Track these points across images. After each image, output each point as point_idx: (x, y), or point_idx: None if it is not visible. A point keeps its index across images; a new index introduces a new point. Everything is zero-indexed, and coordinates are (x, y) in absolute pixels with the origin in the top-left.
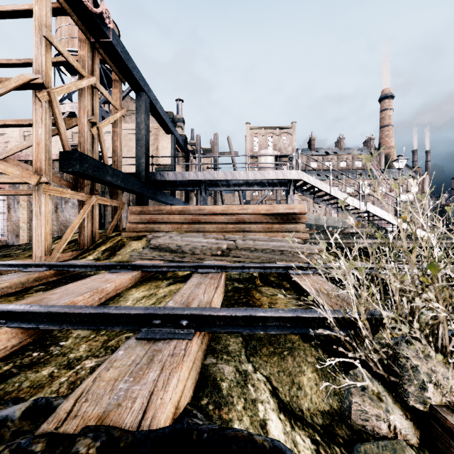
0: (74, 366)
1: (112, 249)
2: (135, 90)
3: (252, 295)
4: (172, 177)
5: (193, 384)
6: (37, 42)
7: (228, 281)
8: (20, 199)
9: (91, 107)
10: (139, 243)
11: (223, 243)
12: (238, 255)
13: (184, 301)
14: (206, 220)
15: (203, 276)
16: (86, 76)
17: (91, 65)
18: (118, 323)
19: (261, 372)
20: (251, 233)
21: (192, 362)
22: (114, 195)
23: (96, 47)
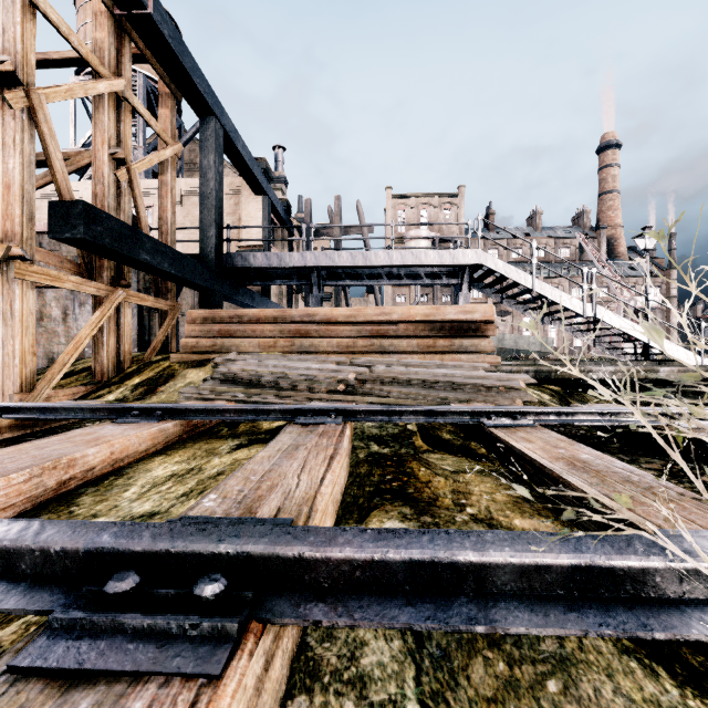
0: None
1: (151, 382)
2: (199, 112)
3: (410, 472)
4: (262, 262)
5: None
6: None
7: (357, 442)
8: None
9: (115, 132)
10: (200, 372)
11: (348, 371)
12: (377, 391)
13: (246, 493)
14: (318, 332)
15: (305, 430)
16: (105, 77)
17: (115, 59)
18: (5, 582)
19: None
20: (398, 354)
21: None
22: (162, 291)
23: (125, 28)
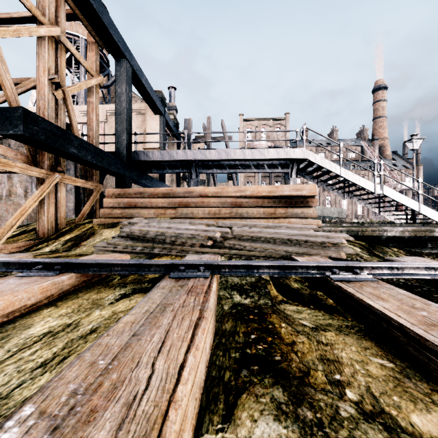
0: None
1: (78, 238)
2: (115, 56)
3: (273, 329)
4: (158, 157)
5: None
6: None
7: (222, 291)
8: None
9: (54, 65)
10: (112, 231)
11: (215, 231)
12: (236, 246)
13: (76, 401)
14: (195, 204)
15: (177, 285)
16: (45, 24)
17: (54, 13)
18: None
19: None
20: (250, 219)
21: None
22: (89, 176)
23: None
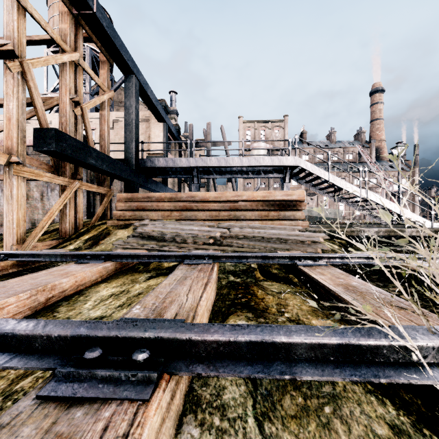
0: None
1: (96, 238)
2: (124, 72)
3: (252, 293)
4: (163, 164)
5: None
6: (8, 6)
7: (221, 274)
8: None
9: (74, 85)
10: (125, 232)
11: (215, 231)
12: (233, 243)
13: (157, 305)
14: (197, 207)
15: (190, 268)
16: (67, 51)
17: (74, 40)
18: (27, 353)
19: None
20: (246, 221)
21: None
22: (101, 182)
23: (79, 22)
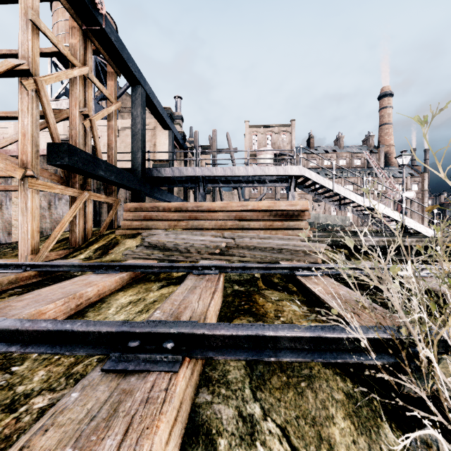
0: (17, 407)
1: (105, 247)
2: (131, 83)
3: (254, 300)
4: (169, 173)
5: (176, 446)
6: (23, 26)
7: (227, 284)
8: (13, 196)
9: (83, 98)
10: (133, 241)
11: (221, 241)
12: (238, 253)
13: (173, 310)
14: (204, 217)
15: (199, 278)
16: (77, 66)
17: (83, 54)
18: (83, 344)
19: (273, 418)
20: (251, 230)
21: (176, 409)
22: (109, 191)
23: (88, 36)
